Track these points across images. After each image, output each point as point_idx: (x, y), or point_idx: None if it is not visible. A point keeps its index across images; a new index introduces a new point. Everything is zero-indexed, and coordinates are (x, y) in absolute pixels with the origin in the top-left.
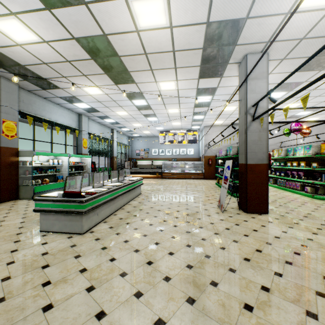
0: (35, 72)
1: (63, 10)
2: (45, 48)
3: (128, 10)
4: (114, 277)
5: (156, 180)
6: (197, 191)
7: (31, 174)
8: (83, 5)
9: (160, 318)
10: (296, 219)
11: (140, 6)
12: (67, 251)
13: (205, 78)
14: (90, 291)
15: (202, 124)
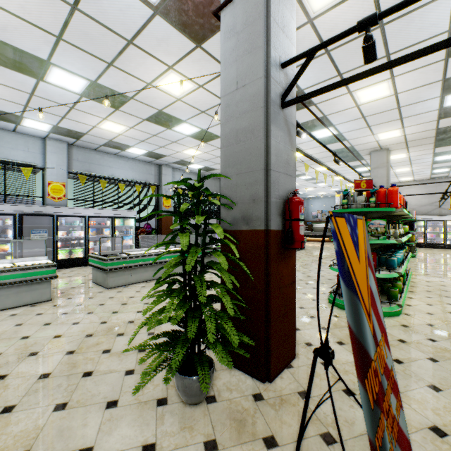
0: None
1: None
2: None
3: None
4: None
5: (329, 243)
6: None
7: None
8: None
9: None
10: None
11: None
12: None
13: (350, 162)
14: None
15: None
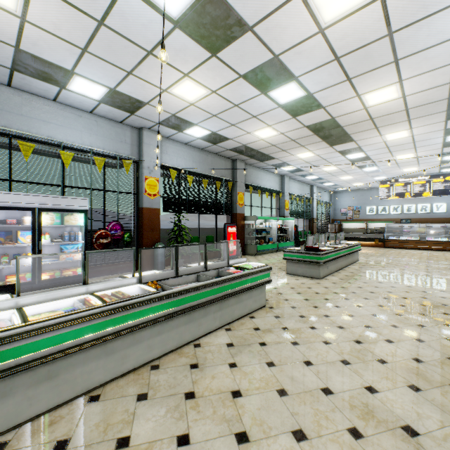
0: (262, 152)
1: (304, 115)
2: (279, 137)
3: (359, 100)
4: (359, 298)
5: (375, 248)
6: (446, 264)
7: (252, 235)
8: (321, 109)
9: (398, 314)
10: None
11: (371, 95)
12: (316, 284)
13: None
14: (346, 299)
15: None
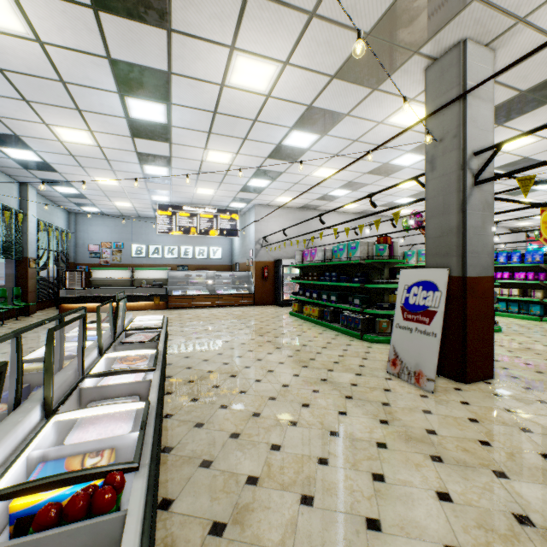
0: None
1: None
2: None
3: None
4: None
5: (157, 313)
6: (284, 335)
7: None
8: None
9: None
10: (545, 381)
11: None
12: None
13: (346, 80)
14: None
15: (254, 200)
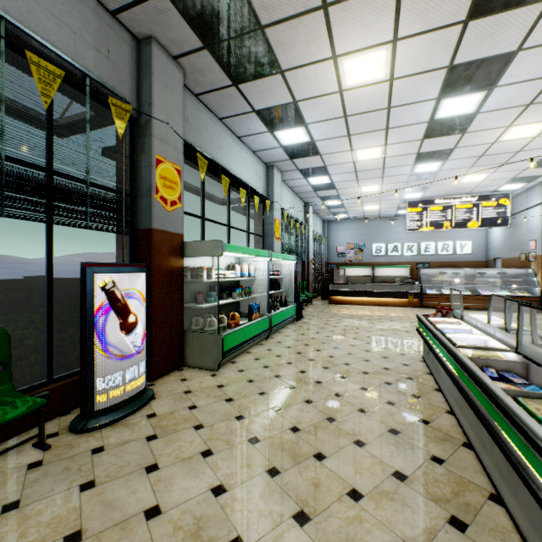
0: None
1: None
2: None
3: None
4: None
5: (415, 310)
6: None
7: (207, 302)
8: None
9: None
10: None
11: None
12: None
13: None
14: None
15: None
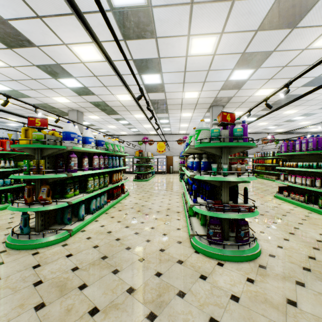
0: None
1: None
2: None
3: None
4: None
5: None
6: None
7: None
8: None
9: None
10: None
11: None
12: None
13: (66, 116)
14: None
15: (116, 134)
